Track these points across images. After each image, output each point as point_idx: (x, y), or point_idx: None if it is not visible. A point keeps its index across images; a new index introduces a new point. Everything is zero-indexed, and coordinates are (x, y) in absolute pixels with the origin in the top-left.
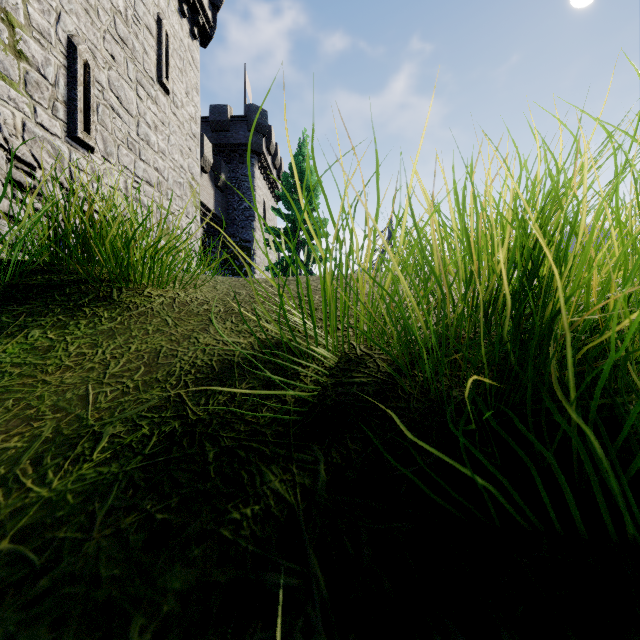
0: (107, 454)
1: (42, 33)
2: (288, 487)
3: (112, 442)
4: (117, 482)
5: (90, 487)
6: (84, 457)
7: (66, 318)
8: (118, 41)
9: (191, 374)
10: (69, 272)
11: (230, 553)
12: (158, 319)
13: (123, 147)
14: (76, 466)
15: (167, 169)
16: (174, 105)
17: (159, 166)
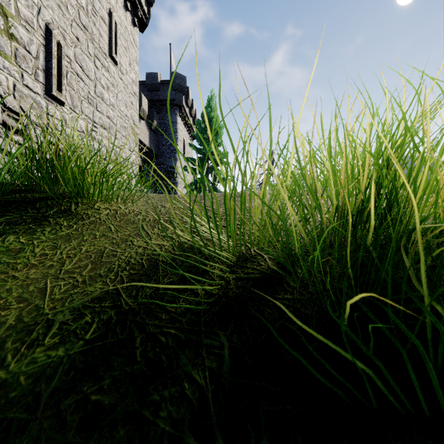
0: (56, 339)
1: (27, 21)
2: (199, 370)
3: (61, 328)
4: (62, 364)
5: (40, 369)
6: (38, 342)
7: (35, 226)
8: (81, 27)
9: (126, 270)
10: (40, 191)
11: (150, 433)
12: (104, 226)
13: (85, 102)
14: (31, 350)
15: (116, 117)
16: (121, 72)
17: (110, 115)
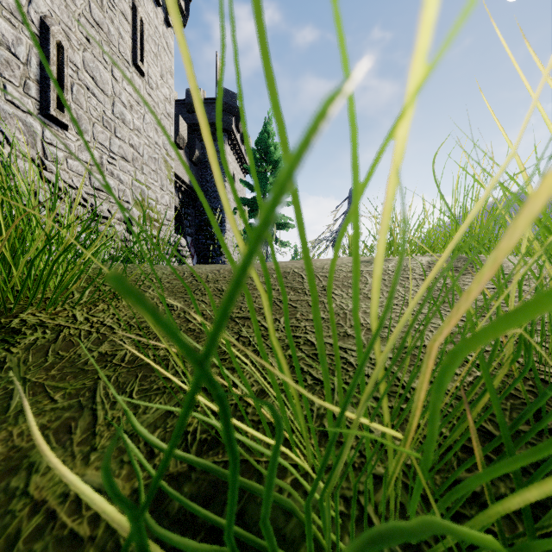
0: None
1: (13, 13)
2: None
3: None
4: None
5: None
6: None
7: None
8: (93, 25)
9: None
10: None
11: None
12: None
13: (98, 125)
14: None
15: (142, 145)
16: (149, 86)
17: (134, 143)
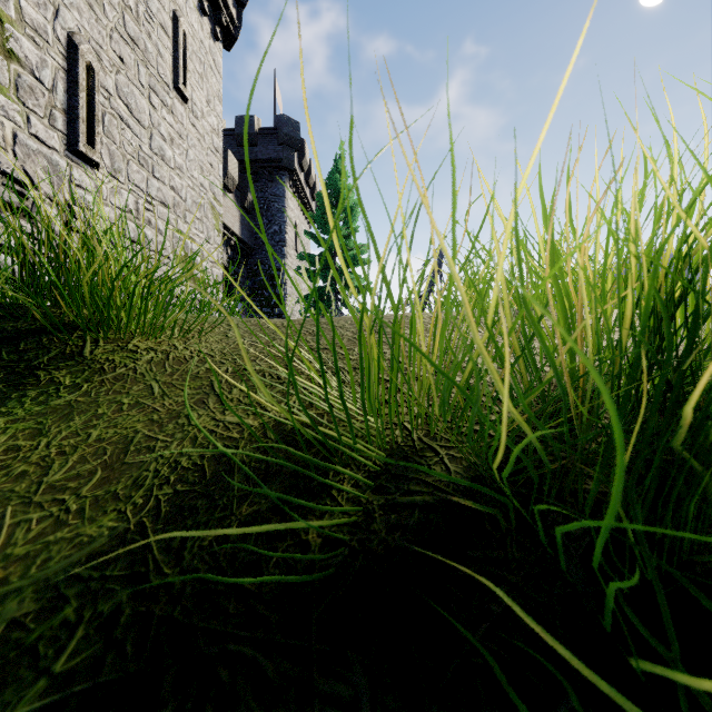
0: None
1: (37, 30)
2: None
3: (7, 639)
4: None
5: None
6: None
7: (8, 388)
8: (128, 41)
9: (169, 484)
10: (32, 318)
11: None
12: (140, 385)
13: (133, 163)
14: None
15: (185, 188)
16: (193, 115)
17: (176, 184)
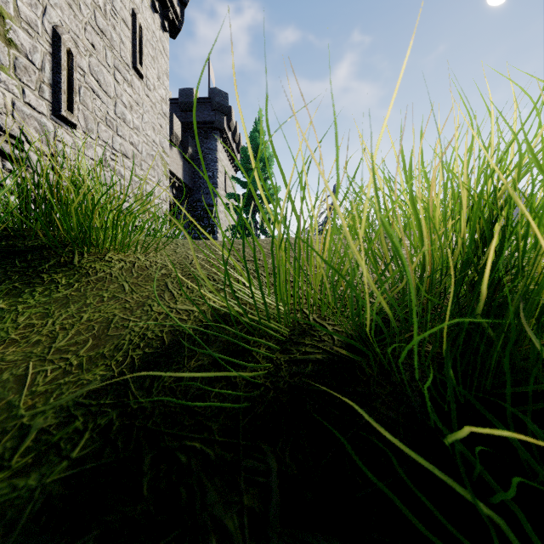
0: (29, 457)
1: (30, 24)
2: (234, 512)
3: (39, 440)
4: (31, 502)
5: None
6: (2, 462)
7: (22, 285)
8: (98, 32)
9: (139, 348)
10: (35, 238)
11: None
12: (115, 285)
13: (102, 124)
14: None
15: (141, 143)
16: (147, 88)
17: (134, 141)
